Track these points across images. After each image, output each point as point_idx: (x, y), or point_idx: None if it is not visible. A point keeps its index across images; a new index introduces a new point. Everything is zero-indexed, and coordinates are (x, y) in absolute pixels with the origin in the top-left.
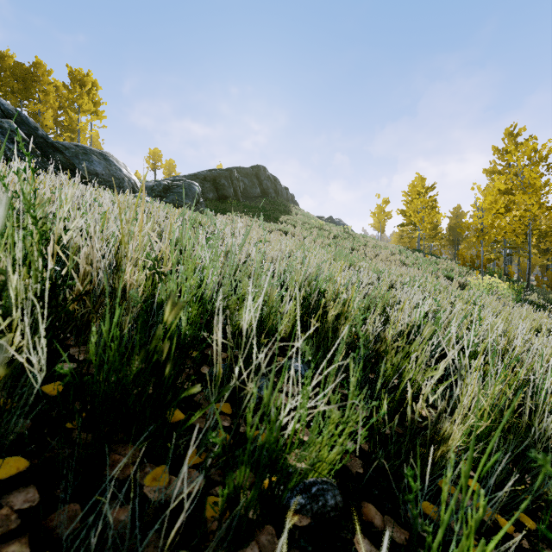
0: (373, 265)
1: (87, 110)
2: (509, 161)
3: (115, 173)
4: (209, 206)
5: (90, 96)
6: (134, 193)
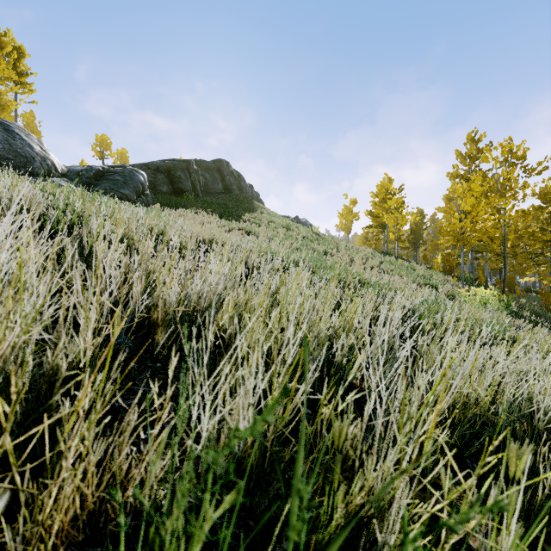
0: (363, 278)
1: (5, 78)
2: (471, 166)
3: (19, 149)
4: (160, 200)
5: (9, 60)
6: (52, 178)
